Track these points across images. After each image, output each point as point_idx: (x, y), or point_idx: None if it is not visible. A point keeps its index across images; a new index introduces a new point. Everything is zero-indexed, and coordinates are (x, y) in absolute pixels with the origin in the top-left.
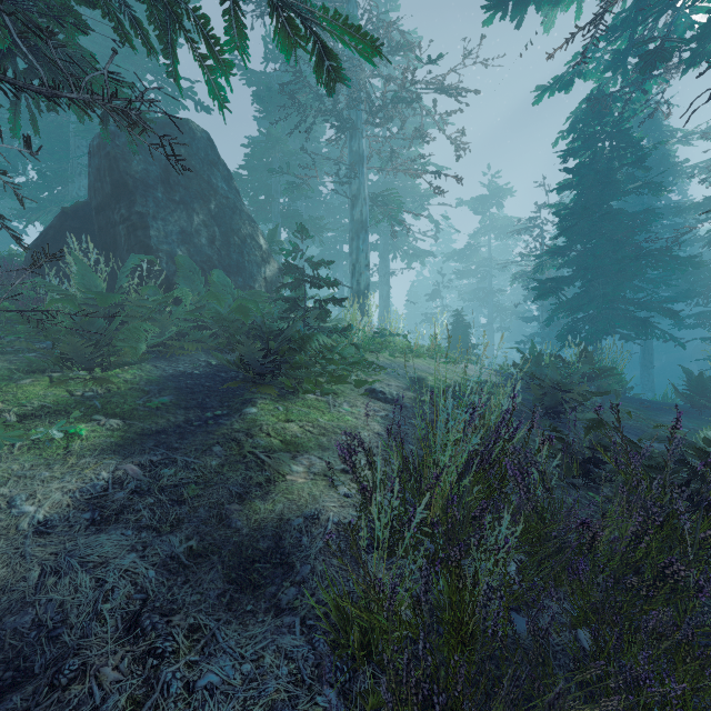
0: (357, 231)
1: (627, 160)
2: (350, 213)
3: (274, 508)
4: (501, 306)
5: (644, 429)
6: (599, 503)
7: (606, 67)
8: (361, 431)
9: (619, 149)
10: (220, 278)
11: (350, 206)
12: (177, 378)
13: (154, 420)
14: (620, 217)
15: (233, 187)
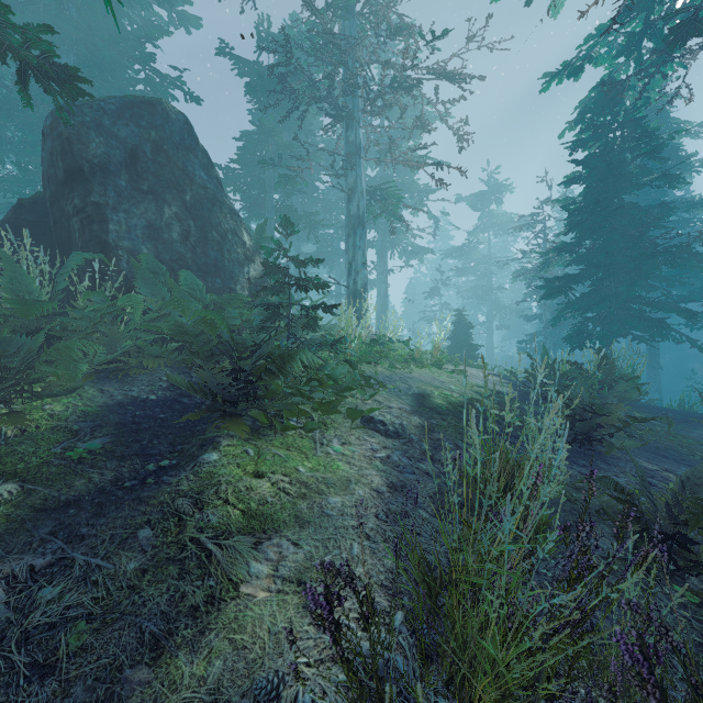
0: (353, 227)
1: (640, 151)
2: (346, 208)
3: (208, 673)
4: (500, 303)
5: (678, 449)
6: (699, 613)
7: (618, 51)
8: (355, 488)
9: (632, 139)
10: (188, 280)
11: (346, 200)
12: (124, 407)
13: (69, 481)
14: (633, 211)
15: (214, 176)
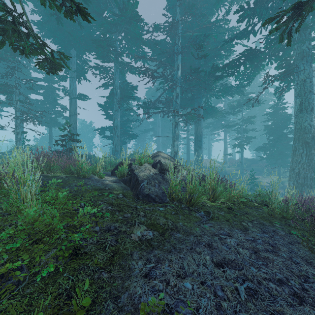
0: None
1: None
2: None
3: None
4: None
5: None
6: None
7: None
8: None
9: None
10: None
11: None
12: None
13: None
14: None
15: None
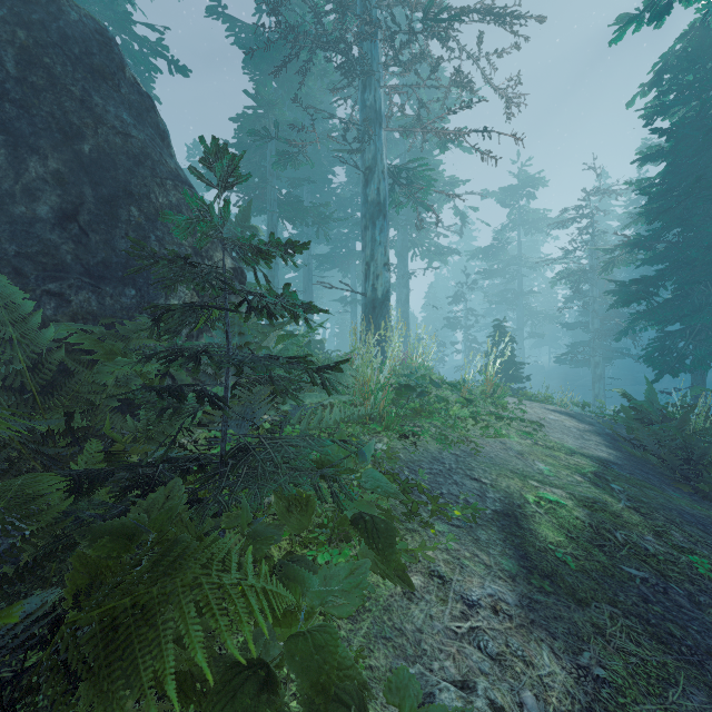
0: (372, 217)
1: None
2: (362, 193)
3: None
4: (532, 309)
5: None
6: None
7: None
8: None
9: None
10: None
11: (362, 182)
12: None
13: None
14: None
15: (151, 123)
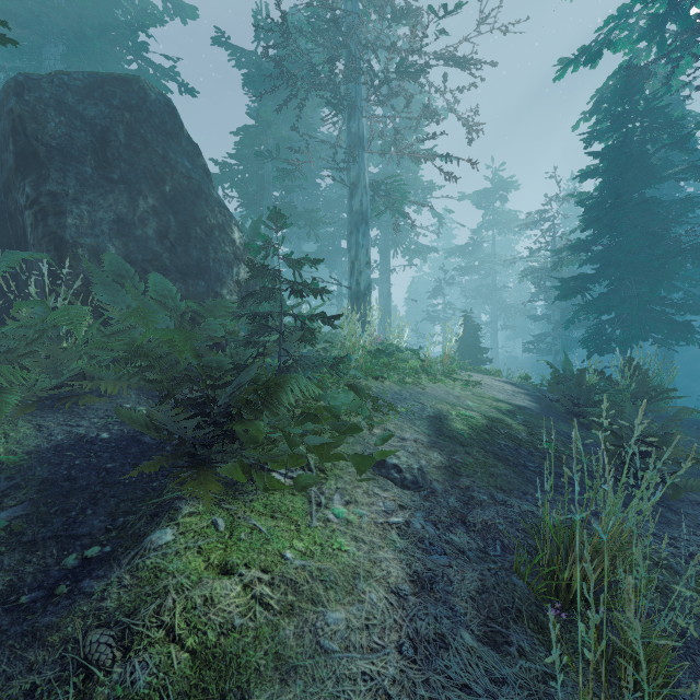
0: (356, 224)
1: (662, 142)
2: (348, 204)
3: None
4: (505, 303)
5: None
6: None
7: (640, 35)
8: (365, 589)
9: (653, 130)
10: (157, 285)
11: (348, 195)
12: (61, 453)
13: None
14: (654, 206)
15: (200, 165)
